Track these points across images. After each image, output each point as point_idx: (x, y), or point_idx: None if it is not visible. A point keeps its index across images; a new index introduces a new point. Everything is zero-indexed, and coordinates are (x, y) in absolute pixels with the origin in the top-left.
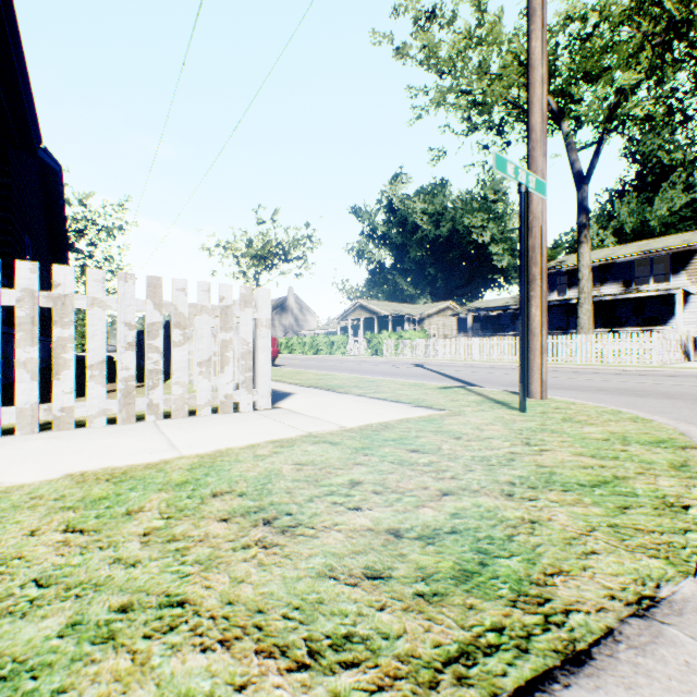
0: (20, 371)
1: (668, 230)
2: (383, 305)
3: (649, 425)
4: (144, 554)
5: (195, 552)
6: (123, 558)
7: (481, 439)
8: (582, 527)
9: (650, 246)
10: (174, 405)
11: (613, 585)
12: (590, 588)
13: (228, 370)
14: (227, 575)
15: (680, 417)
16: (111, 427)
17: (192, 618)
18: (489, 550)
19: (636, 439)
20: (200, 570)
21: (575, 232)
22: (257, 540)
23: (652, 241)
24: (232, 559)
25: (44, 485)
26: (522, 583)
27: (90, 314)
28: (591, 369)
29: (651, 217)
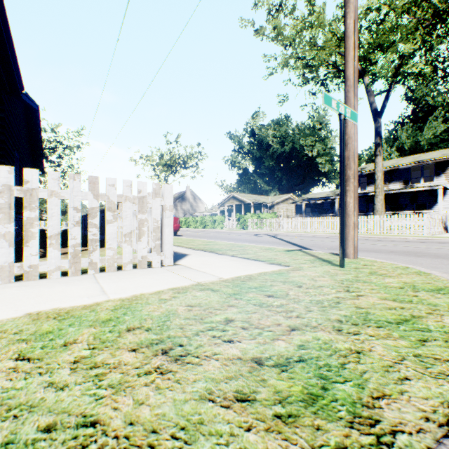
0: (1, 241)
1: (432, 147)
2: (248, 196)
3: (429, 277)
4: (71, 379)
5: (109, 377)
6: (55, 382)
7: (316, 287)
8: (394, 357)
9: (421, 158)
10: (107, 263)
11: (426, 408)
12: (409, 410)
13: (143, 239)
14: (131, 398)
15: (448, 271)
16: (64, 278)
17: (100, 437)
18: (328, 376)
19: (422, 287)
20: (112, 393)
21: (372, 149)
22: (156, 367)
23: (422, 154)
24: (136, 383)
25: (9, 321)
26: (355, 405)
27: (50, 201)
28: (384, 238)
29: (422, 139)
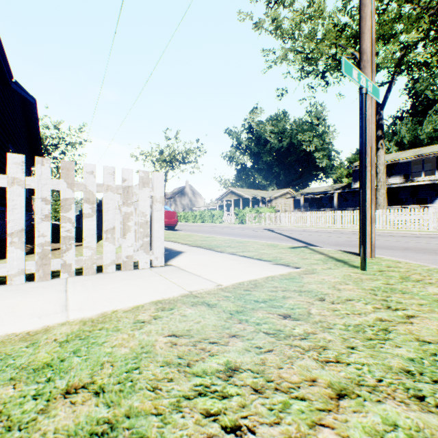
0: None
1: (432, 141)
2: (246, 191)
3: None
4: None
5: None
6: None
7: (343, 301)
8: None
9: (422, 152)
10: (84, 265)
11: None
12: None
13: (129, 236)
14: None
15: None
16: (28, 284)
17: None
18: None
19: None
20: None
21: None
22: None
23: (423, 148)
24: None
25: None
26: None
27: (10, 191)
28: (388, 233)
29: (421, 133)
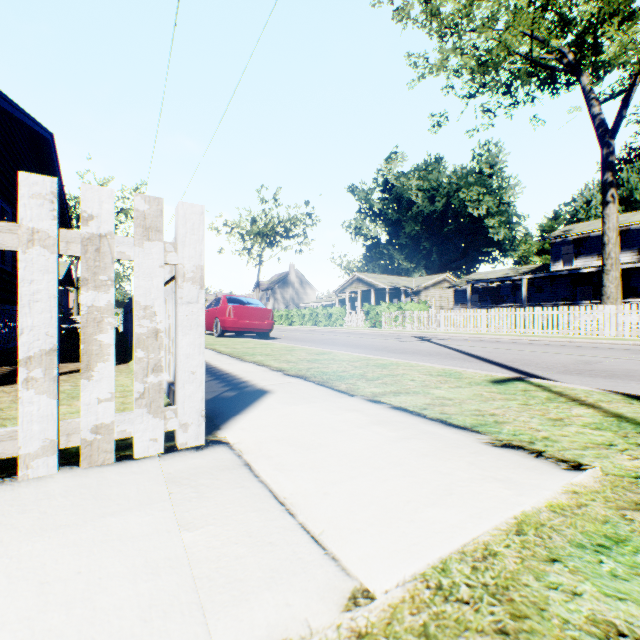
0: None
1: None
2: (380, 278)
3: None
4: None
5: None
6: None
7: None
8: None
9: None
10: None
11: None
12: None
13: (101, 373)
14: None
15: None
16: None
17: None
18: None
19: None
20: None
21: (576, 202)
22: None
23: None
24: None
25: None
26: None
27: None
28: (636, 345)
29: None
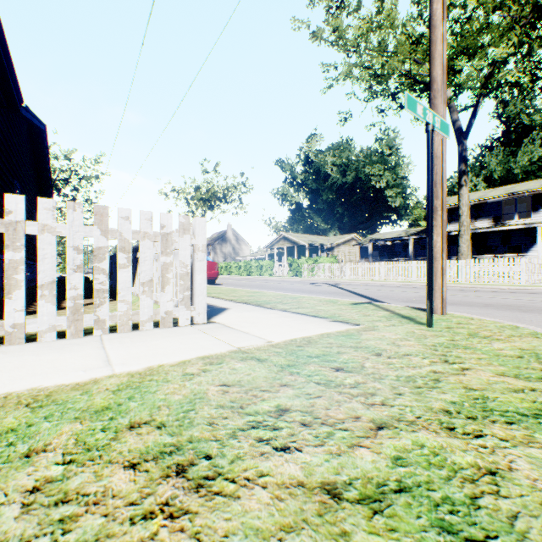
0: None
1: (528, 176)
2: (302, 237)
3: None
4: (16, 530)
5: (81, 526)
6: None
7: (400, 356)
8: None
9: (515, 189)
10: (119, 321)
11: None
12: None
13: (168, 290)
14: None
15: None
16: (59, 341)
17: None
18: (455, 526)
19: None
20: None
21: (453, 179)
22: (163, 503)
23: (516, 185)
24: (125, 540)
25: None
26: None
27: (41, 239)
28: (472, 288)
29: (515, 166)
